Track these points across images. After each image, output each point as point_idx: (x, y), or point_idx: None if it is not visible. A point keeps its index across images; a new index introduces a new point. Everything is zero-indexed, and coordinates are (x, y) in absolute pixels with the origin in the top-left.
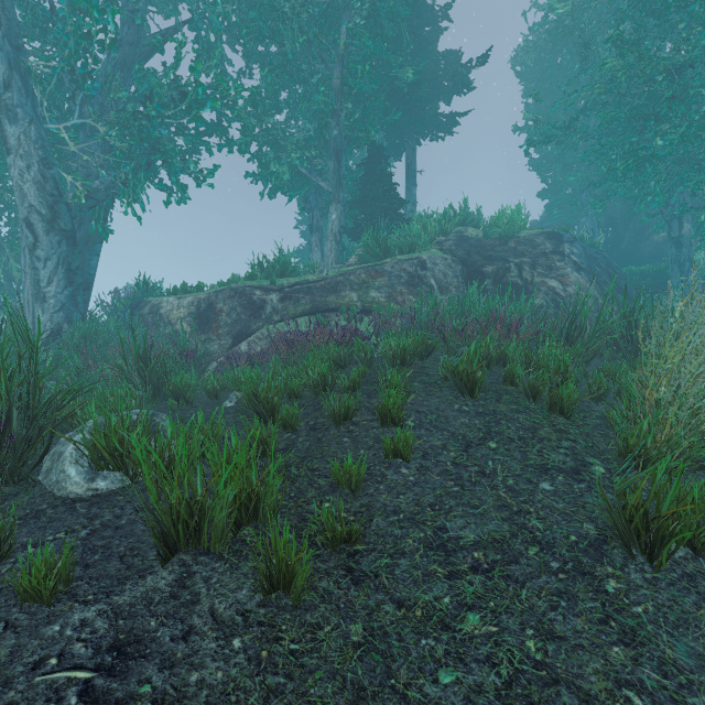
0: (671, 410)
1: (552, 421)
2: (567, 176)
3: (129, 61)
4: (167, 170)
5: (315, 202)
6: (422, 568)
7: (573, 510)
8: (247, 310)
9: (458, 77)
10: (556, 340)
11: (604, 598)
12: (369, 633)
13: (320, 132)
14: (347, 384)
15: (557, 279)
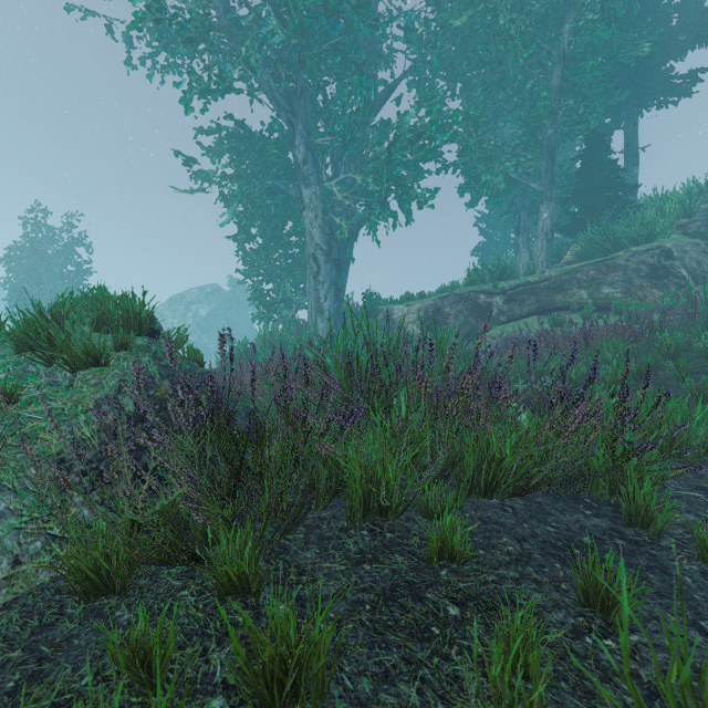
0: None
1: None
2: None
3: (368, 117)
4: (400, 200)
5: (521, 203)
6: None
7: None
8: (473, 312)
9: (703, 27)
10: None
11: None
12: None
13: (531, 135)
14: (676, 373)
15: None
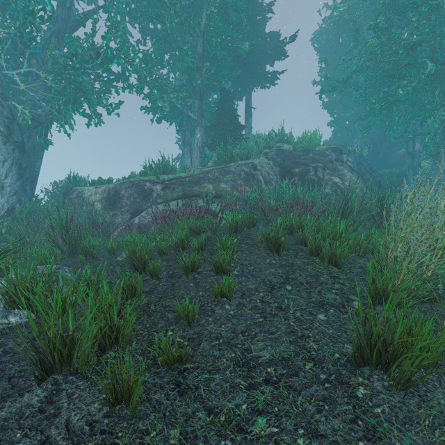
0: (404, 264)
1: (329, 270)
2: (345, 113)
3: (62, 31)
4: (88, 103)
5: (187, 126)
6: (230, 381)
7: (338, 334)
8: (140, 195)
9: (278, 49)
10: (336, 216)
11: (355, 402)
12: (183, 437)
13: (189, 81)
14: (197, 246)
15: (339, 177)
